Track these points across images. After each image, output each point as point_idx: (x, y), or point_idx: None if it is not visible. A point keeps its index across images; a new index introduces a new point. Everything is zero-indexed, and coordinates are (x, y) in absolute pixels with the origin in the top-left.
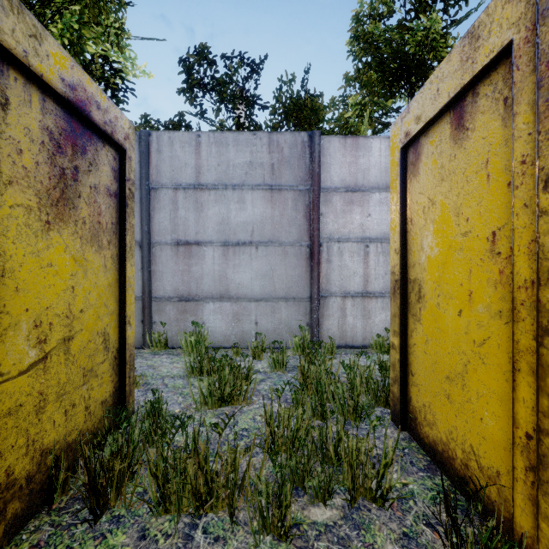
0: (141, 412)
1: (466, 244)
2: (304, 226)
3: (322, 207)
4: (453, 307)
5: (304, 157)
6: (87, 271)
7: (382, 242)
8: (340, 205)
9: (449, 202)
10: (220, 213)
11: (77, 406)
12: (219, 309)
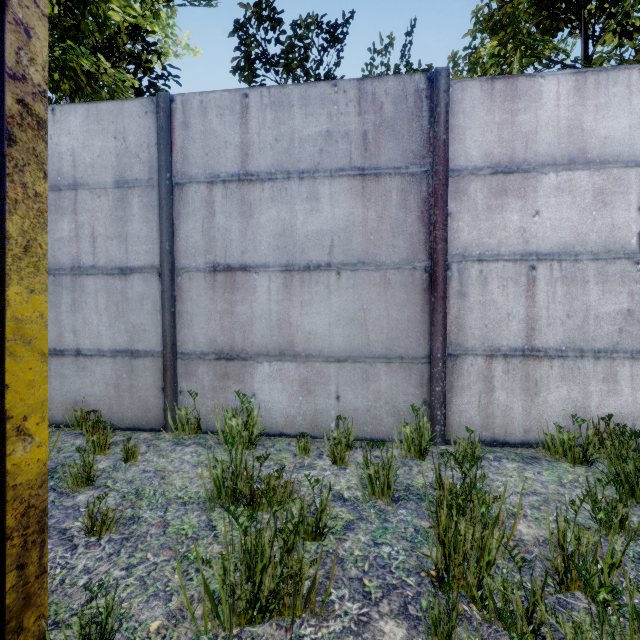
0: None
1: None
2: (418, 236)
3: (449, 202)
4: None
5: (419, 117)
6: None
7: (560, 260)
8: (482, 197)
9: None
10: (278, 218)
11: None
12: (277, 373)
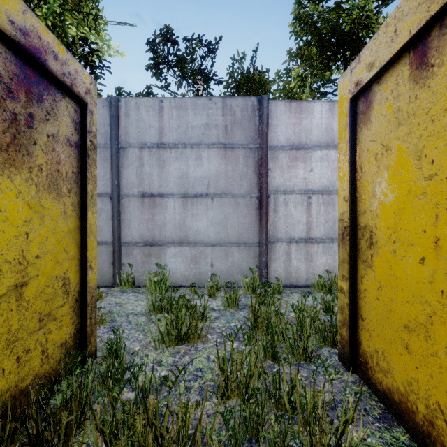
0: (101, 351)
1: (430, 187)
2: (253, 180)
3: (269, 163)
4: (413, 254)
5: (253, 119)
6: (43, 217)
7: (323, 194)
8: (285, 161)
9: (408, 146)
10: (180, 168)
11: (32, 351)
12: (179, 252)
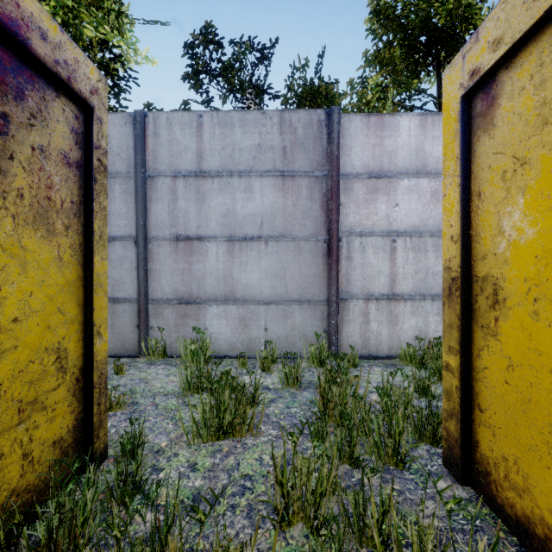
0: (114, 449)
1: None
2: (320, 218)
3: (341, 196)
4: None
5: (320, 138)
6: (25, 264)
7: (411, 236)
8: (362, 193)
9: None
10: (224, 203)
11: (7, 455)
12: (223, 313)
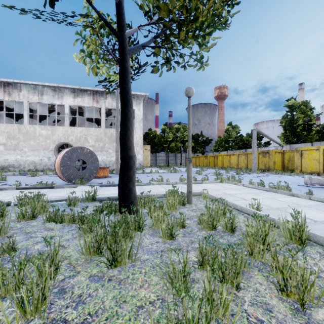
0: None
1: None
2: None
3: None
4: None
5: None
6: None
7: None
8: None
9: None
10: None
11: None
12: None
